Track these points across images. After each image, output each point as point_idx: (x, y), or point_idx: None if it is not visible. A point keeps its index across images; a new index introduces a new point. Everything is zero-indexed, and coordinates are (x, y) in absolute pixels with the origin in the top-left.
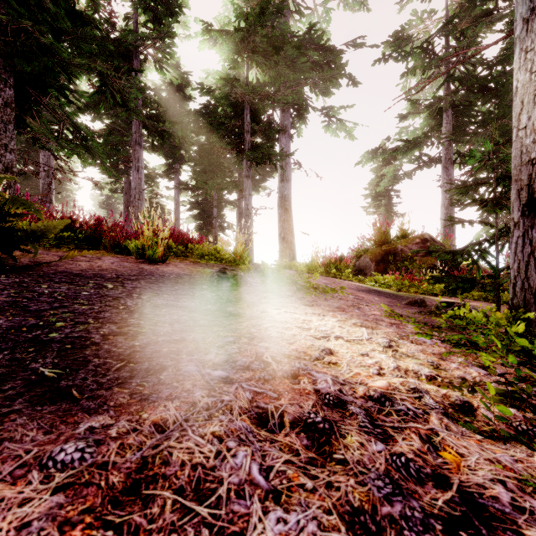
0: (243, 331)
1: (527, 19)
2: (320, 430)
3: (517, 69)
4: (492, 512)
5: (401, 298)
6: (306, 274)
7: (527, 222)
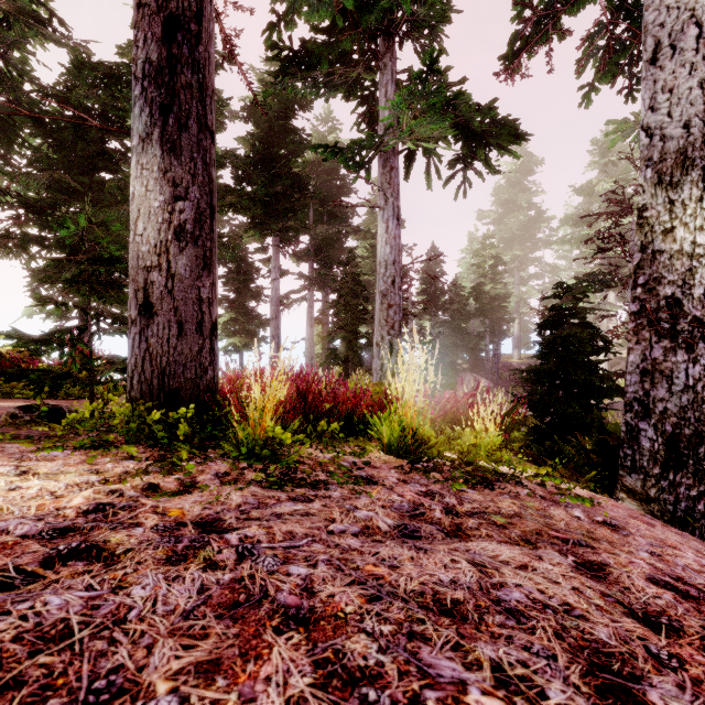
0: None
1: (143, 139)
2: (85, 548)
3: (134, 177)
4: (211, 521)
5: None
6: None
7: (144, 321)
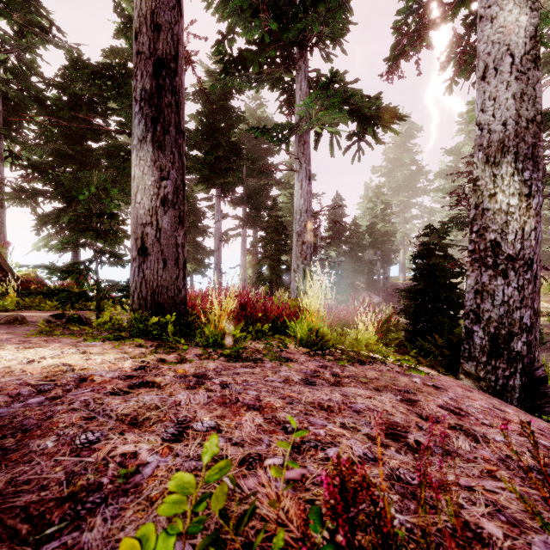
0: None
1: (141, 140)
2: (146, 382)
3: (135, 165)
4: (201, 375)
5: None
6: None
7: (141, 259)
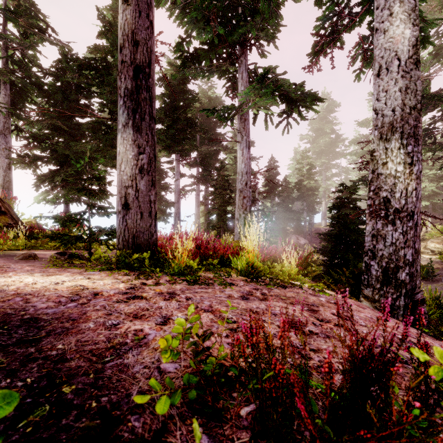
0: (5, 294)
1: (124, 125)
2: (137, 296)
3: (120, 143)
4: (171, 292)
5: (3, 256)
6: None
7: (125, 212)
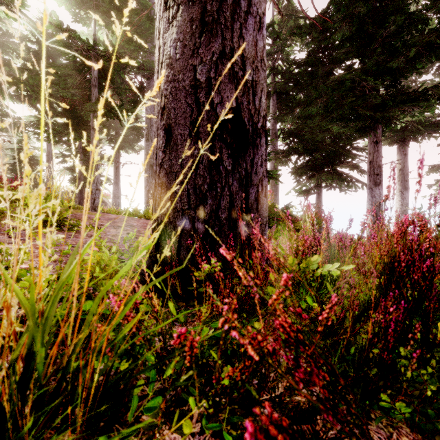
0: None
1: None
2: None
3: None
4: None
5: None
6: (132, 219)
7: None
